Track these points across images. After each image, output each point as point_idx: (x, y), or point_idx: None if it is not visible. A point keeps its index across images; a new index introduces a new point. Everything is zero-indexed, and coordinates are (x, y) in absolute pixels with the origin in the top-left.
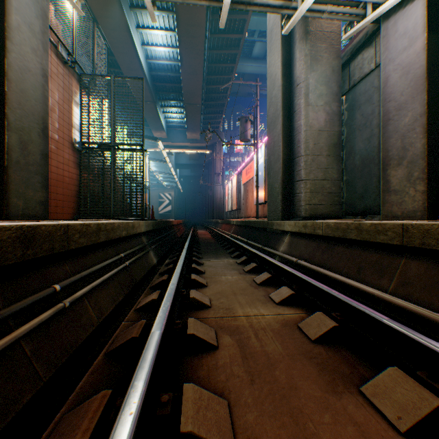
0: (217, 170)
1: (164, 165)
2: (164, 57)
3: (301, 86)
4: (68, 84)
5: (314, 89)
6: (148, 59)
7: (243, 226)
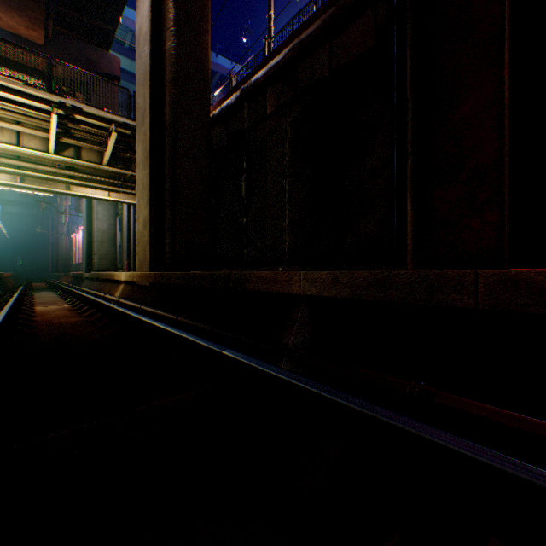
0: (64, 218)
1: None
2: None
3: (96, 210)
4: None
5: (102, 212)
6: None
7: (76, 277)
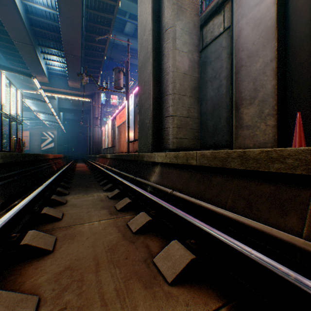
0: (96, 115)
1: (47, 107)
2: (42, 3)
3: (170, 31)
4: None
5: (180, 36)
6: None
7: (117, 159)
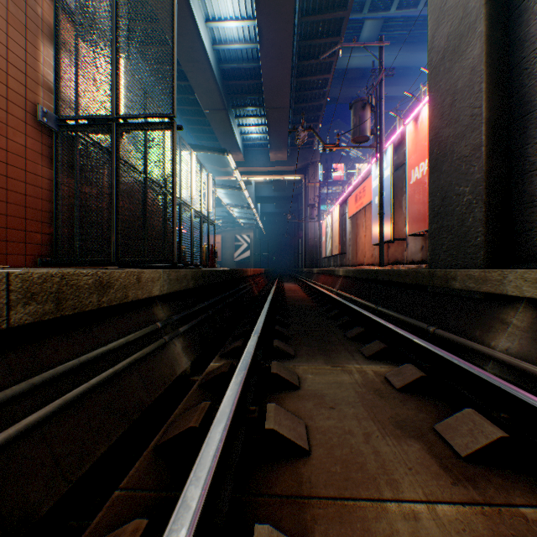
0: (311, 201)
1: (241, 199)
2: (236, 40)
3: None
4: None
5: None
6: (215, 44)
7: (359, 279)
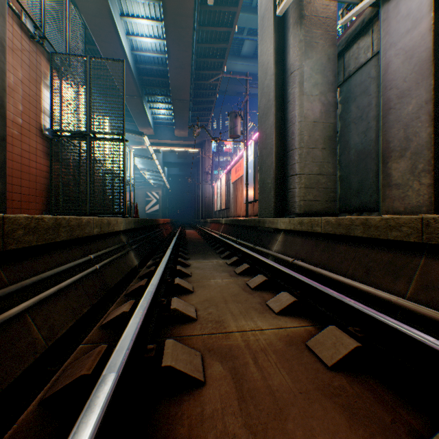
0: (206, 169)
1: (151, 163)
2: (150, 49)
3: (295, 74)
4: (36, 63)
5: (309, 77)
6: (133, 50)
7: (232, 225)
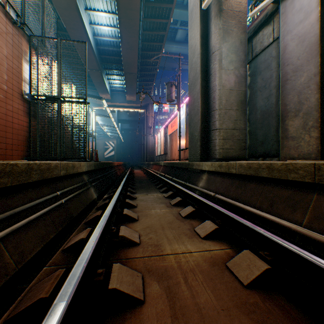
0: (150, 124)
1: (109, 120)
2: (107, 35)
3: (216, 54)
4: (18, 43)
5: (226, 56)
6: (95, 36)
7: (169, 167)
